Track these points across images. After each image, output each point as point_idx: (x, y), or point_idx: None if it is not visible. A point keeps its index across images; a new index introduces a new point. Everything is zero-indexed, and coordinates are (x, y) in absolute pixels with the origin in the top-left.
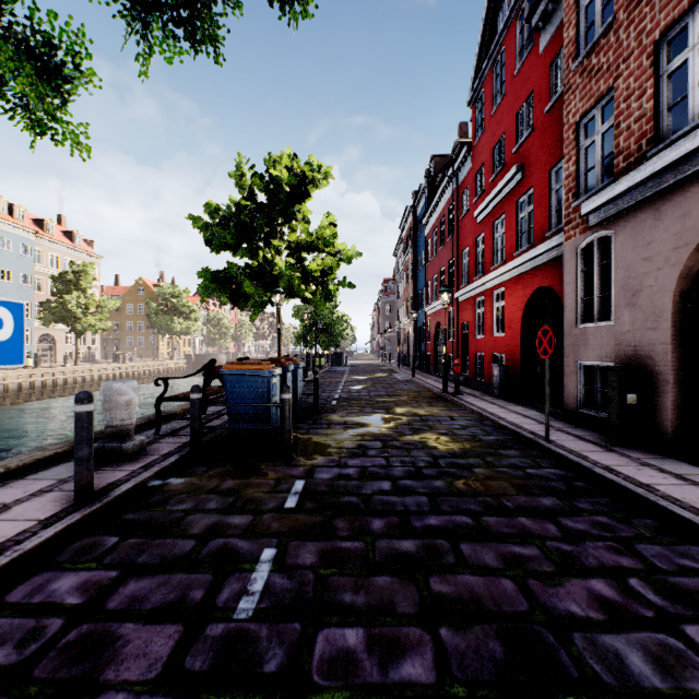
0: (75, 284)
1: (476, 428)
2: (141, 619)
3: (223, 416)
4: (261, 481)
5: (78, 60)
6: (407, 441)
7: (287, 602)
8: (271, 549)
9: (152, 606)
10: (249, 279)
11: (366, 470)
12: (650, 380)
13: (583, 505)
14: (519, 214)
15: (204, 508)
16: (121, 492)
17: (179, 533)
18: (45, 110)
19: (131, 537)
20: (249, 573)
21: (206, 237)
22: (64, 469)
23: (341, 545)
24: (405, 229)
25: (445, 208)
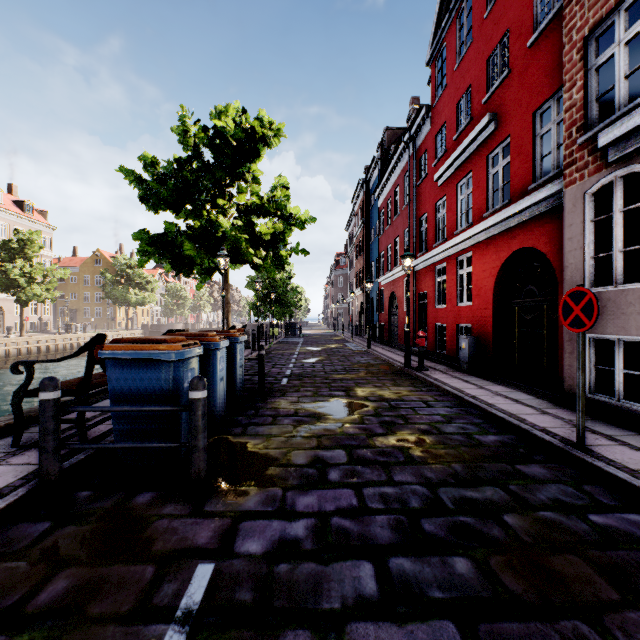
0: (21, 252)
1: (464, 421)
2: None
3: None
4: (130, 569)
5: None
6: (382, 448)
7: None
8: None
9: None
10: (191, 241)
11: (327, 524)
12: None
13: None
14: (490, 170)
15: None
16: None
17: None
18: None
19: None
20: None
21: (142, 193)
22: None
23: None
24: (358, 203)
25: (400, 176)
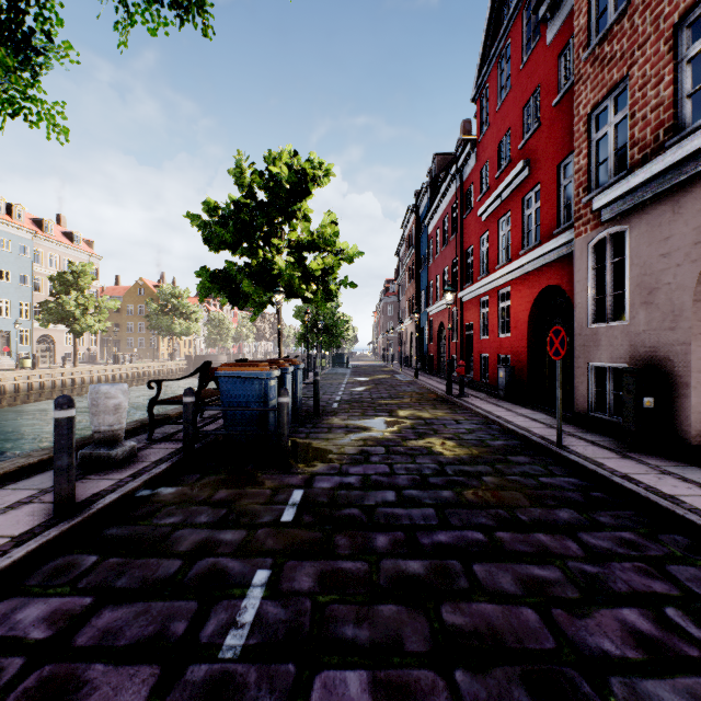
0: (74, 284)
1: (483, 432)
2: (112, 659)
3: (220, 420)
4: (257, 490)
5: (52, 32)
6: (412, 447)
7: (281, 637)
8: (264, 571)
9: (127, 642)
10: (248, 278)
11: (369, 478)
12: (668, 383)
13: (604, 518)
14: (525, 211)
15: (194, 522)
16: (105, 503)
17: (165, 551)
18: (12, 84)
19: (112, 556)
20: (239, 601)
21: (205, 235)
22: (48, 477)
23: (342, 566)
24: (407, 229)
25: (448, 206)
